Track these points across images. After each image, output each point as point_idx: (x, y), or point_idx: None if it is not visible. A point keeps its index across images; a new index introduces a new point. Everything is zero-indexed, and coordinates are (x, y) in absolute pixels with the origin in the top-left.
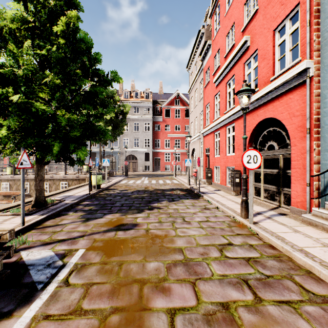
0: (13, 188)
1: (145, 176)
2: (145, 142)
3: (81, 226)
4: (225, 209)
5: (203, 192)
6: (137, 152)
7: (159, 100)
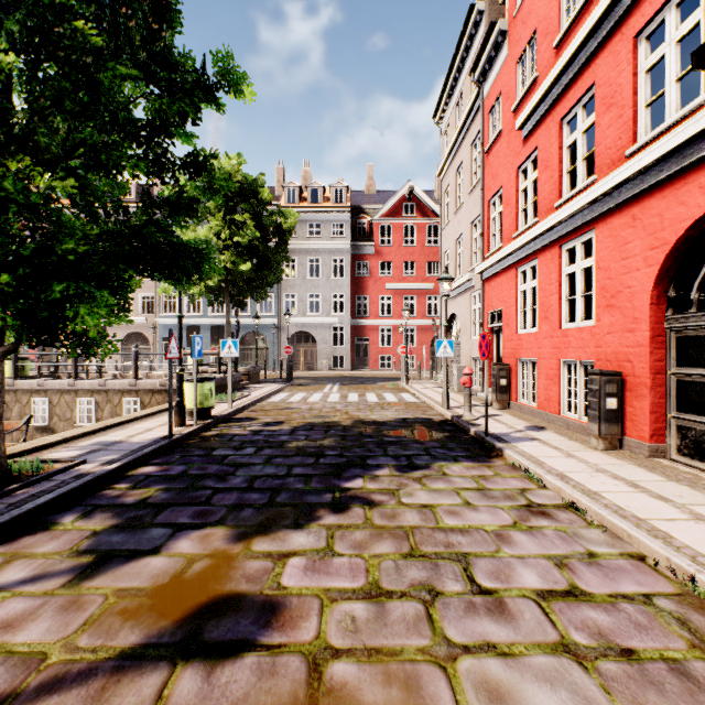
0: (13, 411)
1: (334, 382)
2: (335, 302)
3: (47, 609)
4: (619, 522)
5: (496, 435)
6: (315, 325)
7: (366, 205)
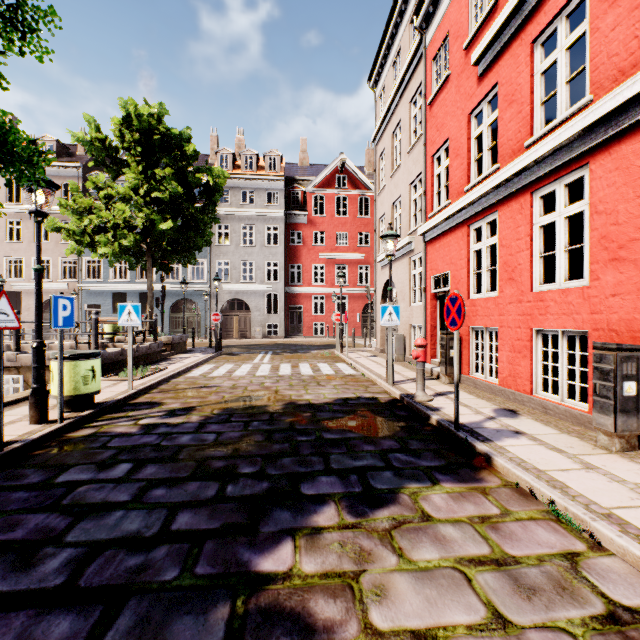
0: None
1: (266, 350)
2: (270, 271)
3: None
4: None
5: (468, 427)
6: (249, 293)
7: (299, 177)
